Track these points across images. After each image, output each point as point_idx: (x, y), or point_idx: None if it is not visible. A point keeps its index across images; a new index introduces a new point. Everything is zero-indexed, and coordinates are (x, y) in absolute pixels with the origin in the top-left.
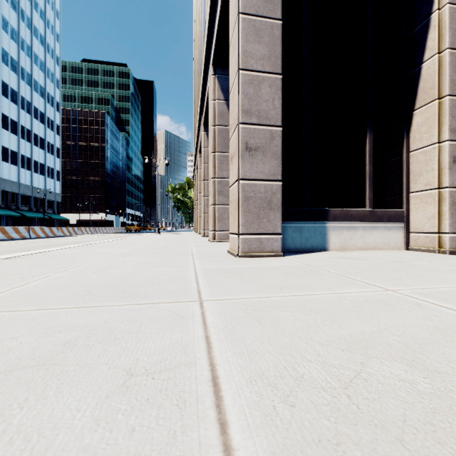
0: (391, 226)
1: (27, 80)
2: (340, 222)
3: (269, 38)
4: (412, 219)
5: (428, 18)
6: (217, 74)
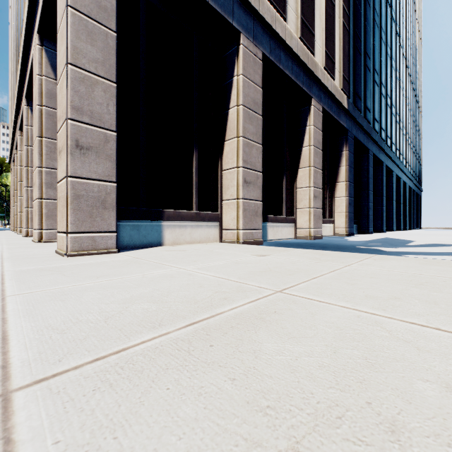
0: (211, 224)
1: None
2: (174, 221)
3: (104, 44)
4: (224, 220)
5: (232, 79)
6: (46, 46)
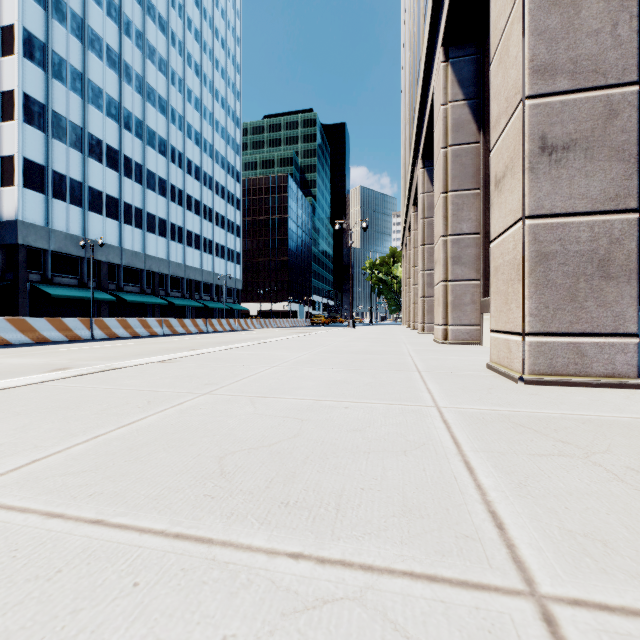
0: None
1: (209, 152)
2: None
3: None
4: None
5: None
6: (451, 58)
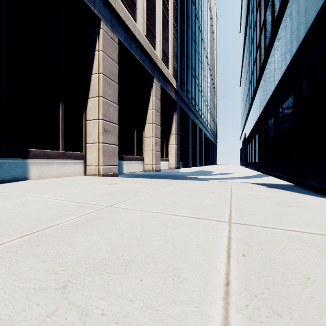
0: (76, 162)
1: None
2: (40, 159)
3: None
4: (88, 158)
5: (94, 52)
6: None
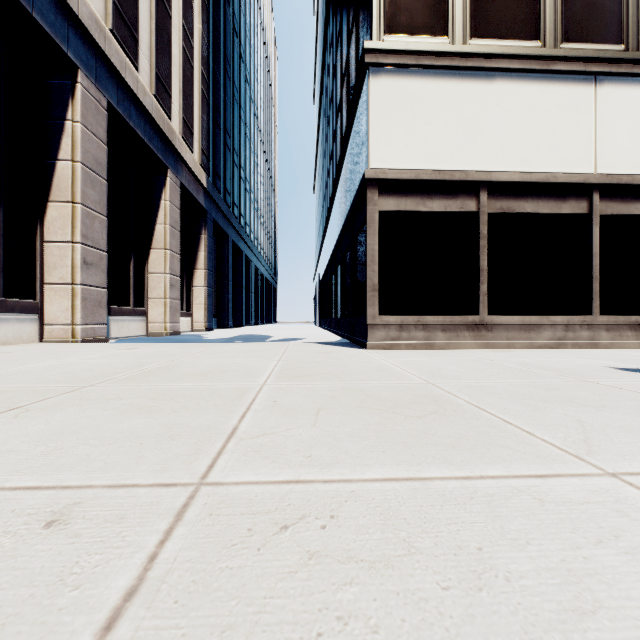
0: (25, 318)
1: None
2: None
3: None
4: (47, 311)
5: (63, 122)
6: None
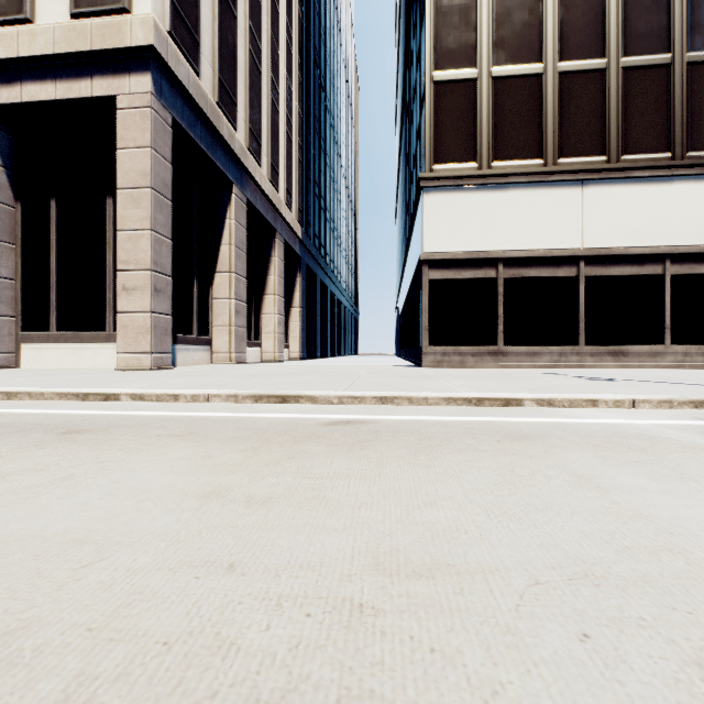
0: (205, 348)
1: None
2: (183, 345)
3: (167, 212)
4: (215, 344)
5: (225, 220)
6: None
